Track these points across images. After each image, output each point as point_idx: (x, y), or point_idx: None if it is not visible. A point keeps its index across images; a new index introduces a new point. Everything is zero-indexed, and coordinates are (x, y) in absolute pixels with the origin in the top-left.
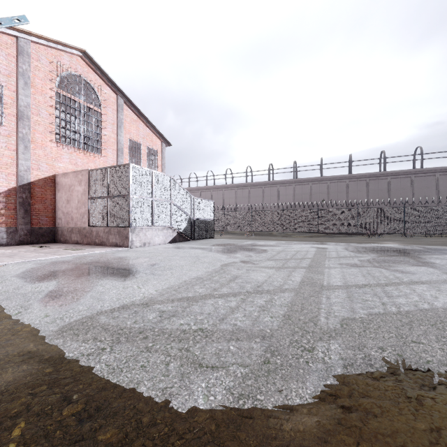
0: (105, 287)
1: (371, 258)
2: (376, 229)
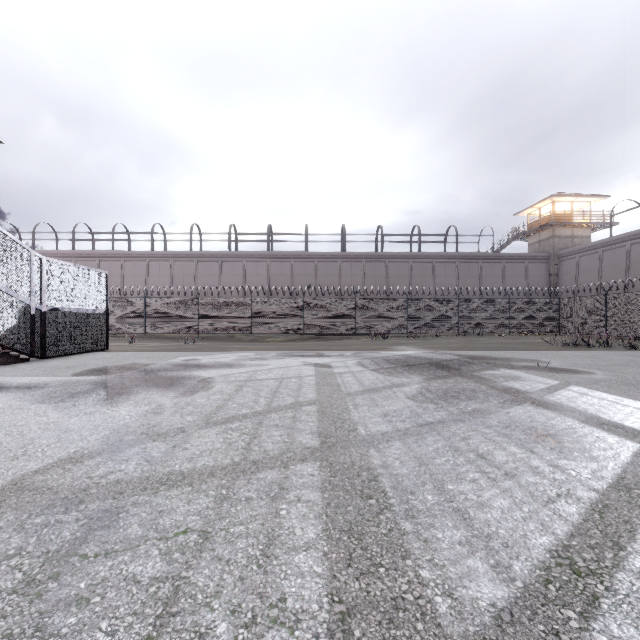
0: None
1: (422, 388)
2: (378, 327)
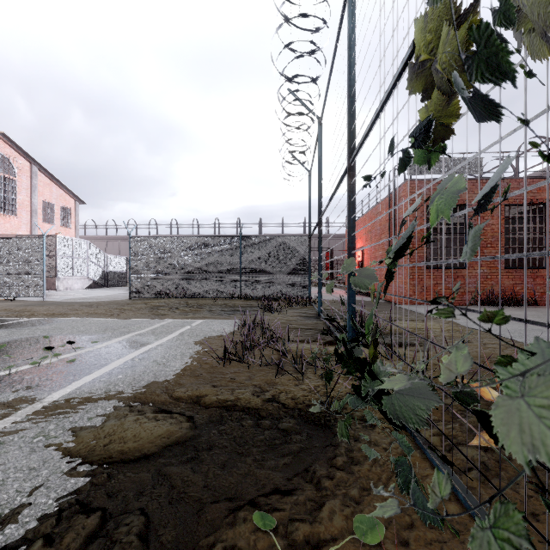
0: (65, 297)
1: None
2: None
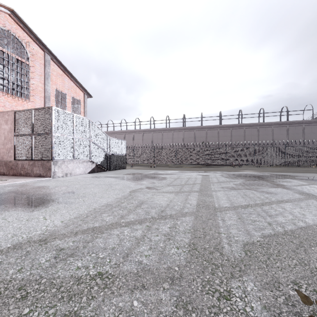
0: (7, 220)
1: (241, 182)
2: (237, 162)
